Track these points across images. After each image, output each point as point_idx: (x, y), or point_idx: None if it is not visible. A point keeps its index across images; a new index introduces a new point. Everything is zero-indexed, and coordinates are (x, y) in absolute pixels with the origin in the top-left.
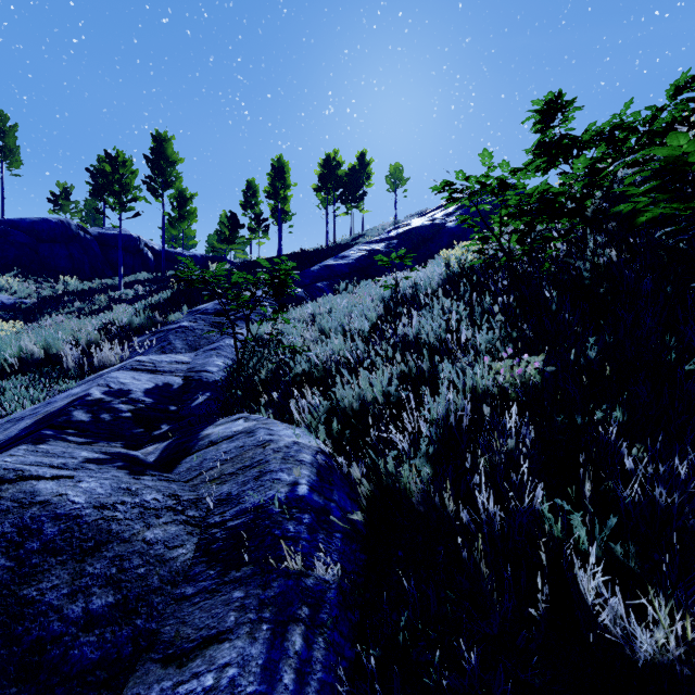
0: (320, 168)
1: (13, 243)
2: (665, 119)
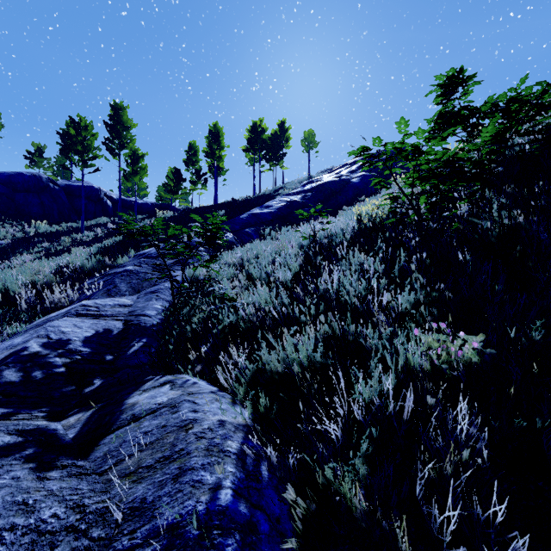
0: (249, 133)
1: None
2: None
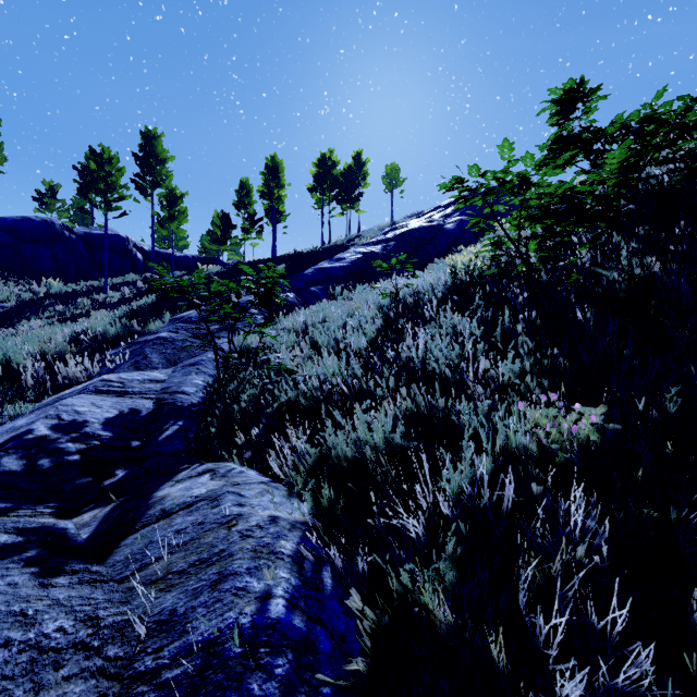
0: (315, 168)
1: None
2: None
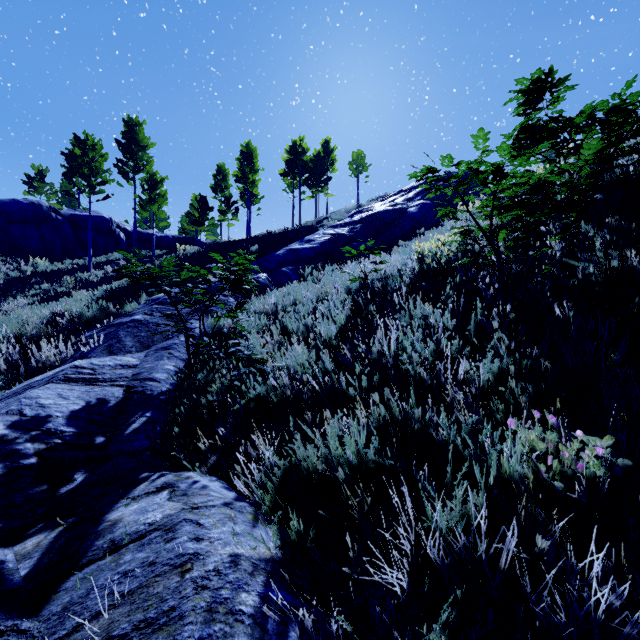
0: (287, 154)
1: None
2: None
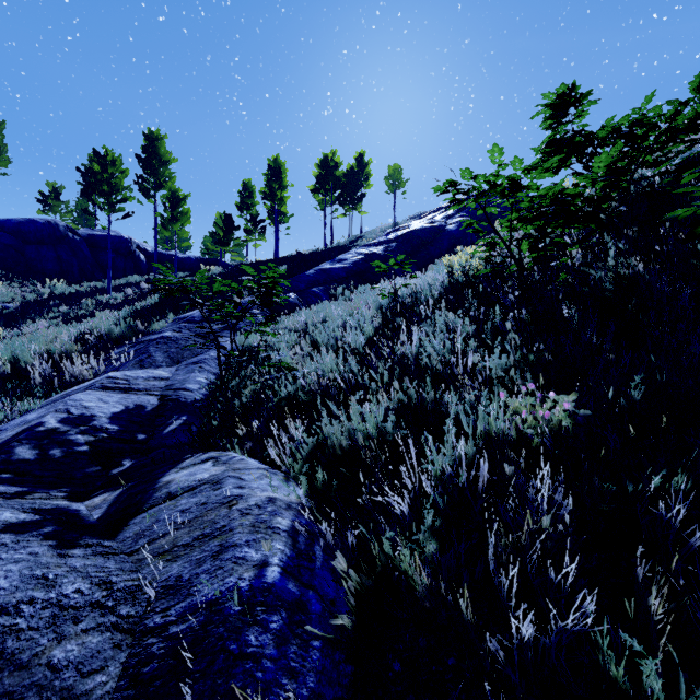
0: (318, 169)
1: None
2: (689, 115)
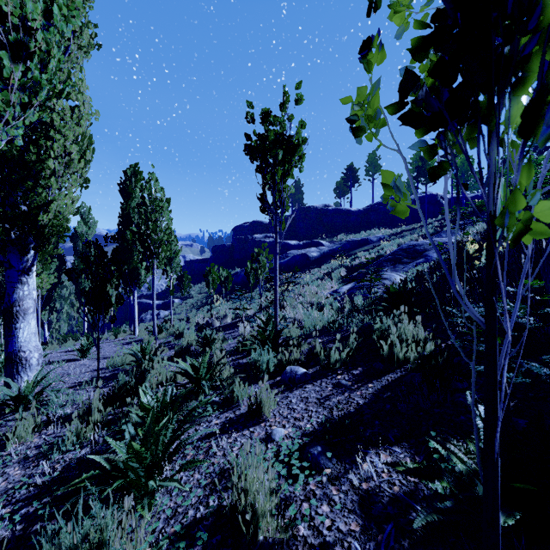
0: None
1: (380, 212)
2: None
